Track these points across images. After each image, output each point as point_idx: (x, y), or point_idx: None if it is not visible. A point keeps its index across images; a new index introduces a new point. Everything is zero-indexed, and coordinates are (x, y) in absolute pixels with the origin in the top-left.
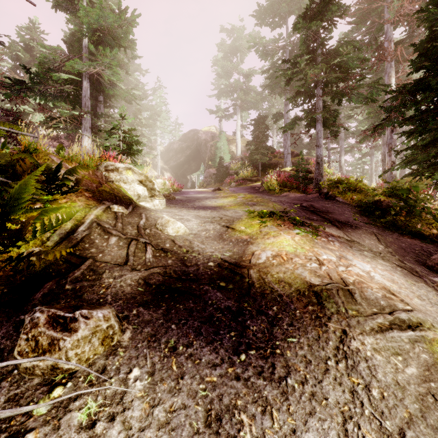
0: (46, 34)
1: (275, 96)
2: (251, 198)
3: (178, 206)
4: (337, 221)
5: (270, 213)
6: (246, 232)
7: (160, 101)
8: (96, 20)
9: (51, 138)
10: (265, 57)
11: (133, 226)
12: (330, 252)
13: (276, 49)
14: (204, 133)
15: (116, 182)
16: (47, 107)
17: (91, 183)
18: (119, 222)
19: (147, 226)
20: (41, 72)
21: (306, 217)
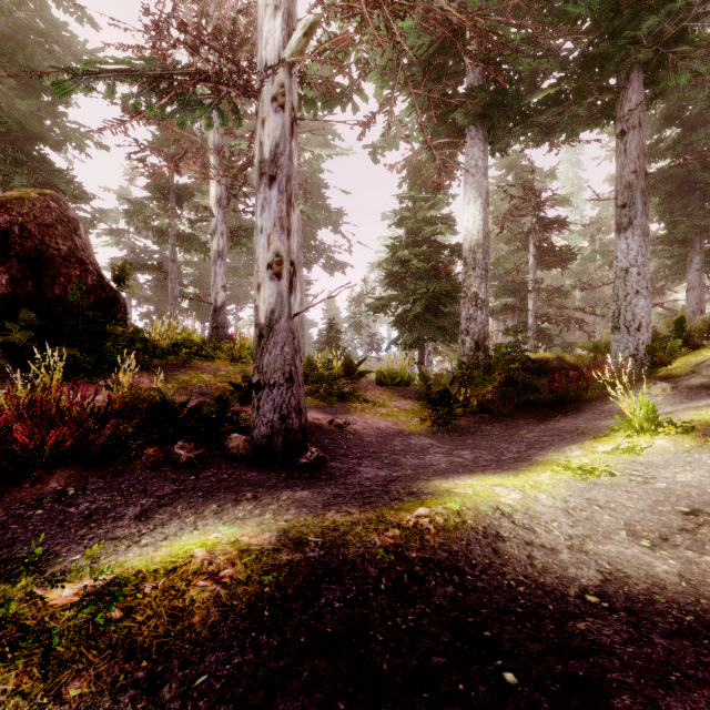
0: None
1: None
2: None
3: None
4: None
5: None
6: None
7: None
8: None
9: None
10: None
11: None
12: None
13: None
14: None
15: None
16: None
17: None
18: None
19: None
20: None
21: None
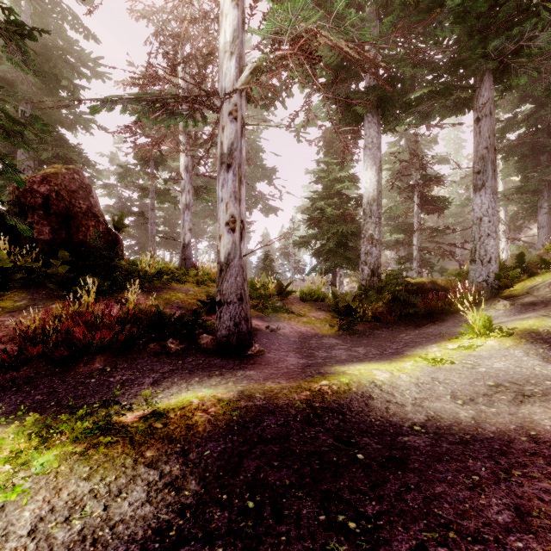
0: None
1: None
2: None
3: None
4: None
5: None
6: None
7: None
8: None
9: None
10: None
11: None
12: None
13: None
14: None
15: None
16: None
17: None
18: None
19: None
20: None
21: None
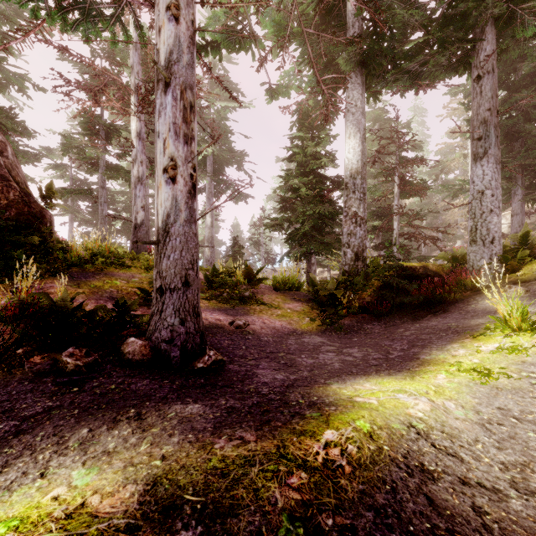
0: None
1: None
2: None
3: None
4: None
5: None
6: None
7: None
8: None
9: None
10: None
11: None
12: None
13: None
14: None
15: None
16: None
17: None
18: None
19: None
20: None
21: None
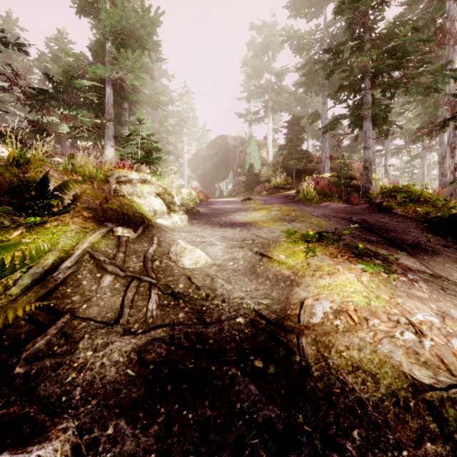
0: (73, 44)
1: (311, 95)
2: (288, 212)
3: (201, 222)
4: (405, 243)
5: (318, 236)
6: (288, 264)
7: (187, 107)
8: (118, 21)
9: (79, 149)
10: (300, 51)
11: (139, 256)
12: (423, 306)
13: (312, 42)
14: (233, 138)
15: (128, 196)
16: (75, 118)
17: (93, 199)
18: (121, 252)
19: (158, 255)
20: (65, 81)
21: (362, 238)
